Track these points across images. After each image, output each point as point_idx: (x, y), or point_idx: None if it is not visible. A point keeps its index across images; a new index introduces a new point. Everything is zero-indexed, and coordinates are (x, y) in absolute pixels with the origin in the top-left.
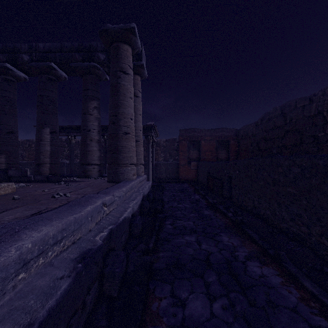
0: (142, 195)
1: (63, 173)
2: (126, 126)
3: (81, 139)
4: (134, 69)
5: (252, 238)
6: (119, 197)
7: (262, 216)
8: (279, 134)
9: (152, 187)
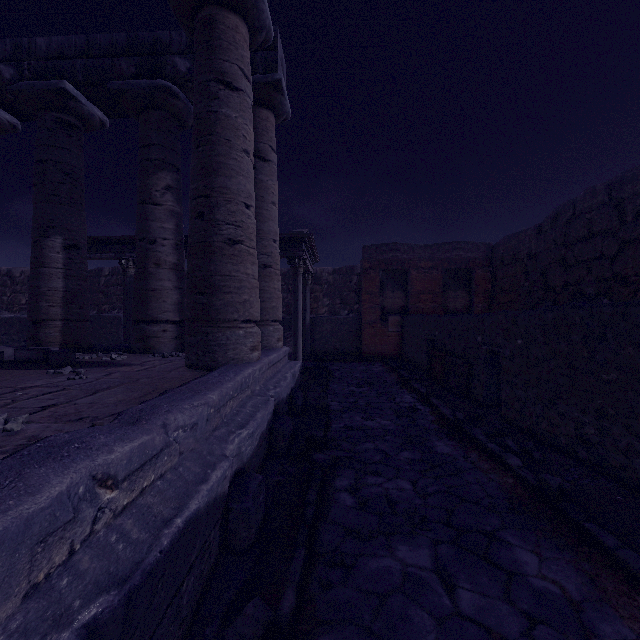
0: (275, 400)
1: (118, 340)
2: (234, 224)
3: (136, 263)
4: (259, 95)
5: (627, 567)
6: (191, 426)
7: (613, 470)
8: (604, 249)
9: (303, 373)
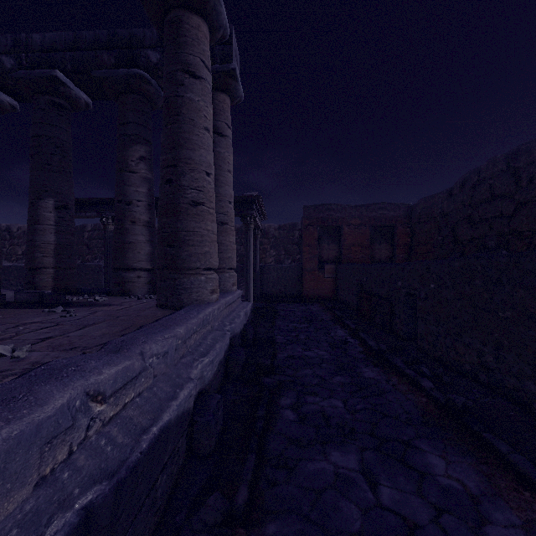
0: (231, 334)
1: (99, 284)
2: (197, 189)
3: (115, 220)
4: (217, 81)
5: (516, 468)
6: (163, 354)
7: (508, 391)
8: (503, 209)
9: (254, 312)
